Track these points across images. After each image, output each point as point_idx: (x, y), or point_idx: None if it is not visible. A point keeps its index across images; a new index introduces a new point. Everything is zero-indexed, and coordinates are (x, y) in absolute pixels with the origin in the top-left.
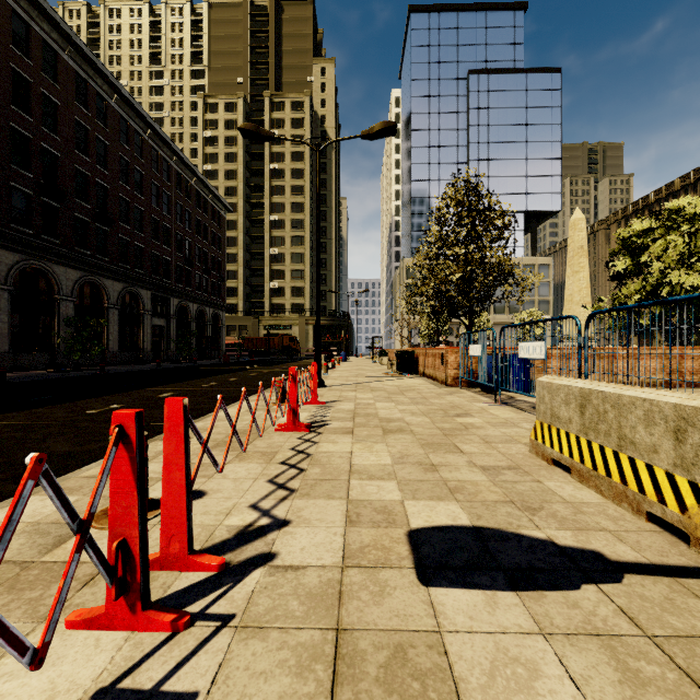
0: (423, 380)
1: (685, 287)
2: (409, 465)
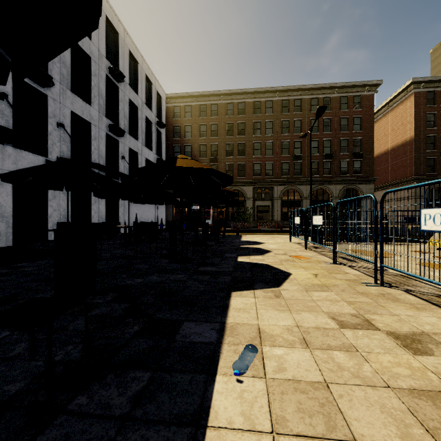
0: None
1: None
2: None
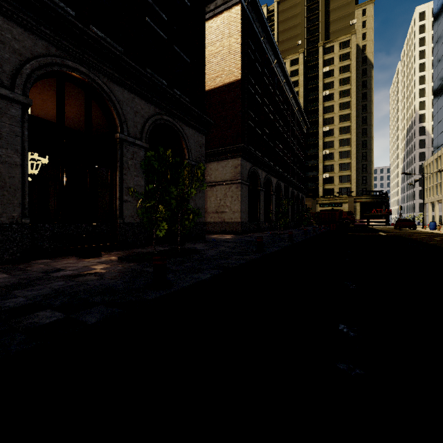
0: None
1: None
2: None
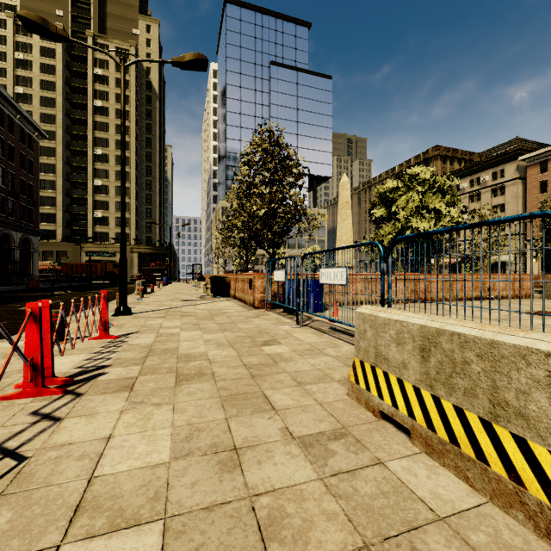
0: (234, 302)
1: (420, 230)
2: (197, 458)
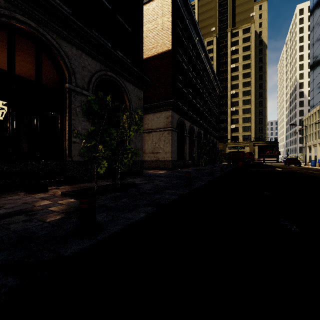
0: None
1: None
2: None
